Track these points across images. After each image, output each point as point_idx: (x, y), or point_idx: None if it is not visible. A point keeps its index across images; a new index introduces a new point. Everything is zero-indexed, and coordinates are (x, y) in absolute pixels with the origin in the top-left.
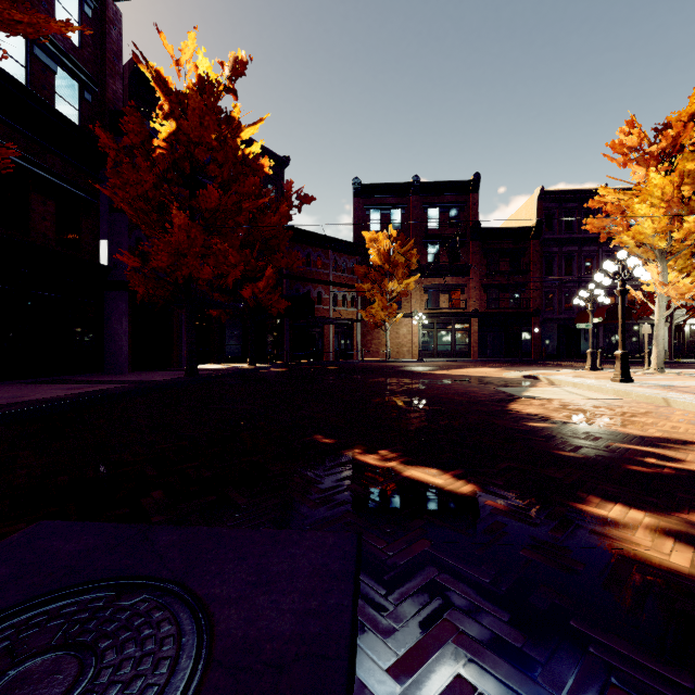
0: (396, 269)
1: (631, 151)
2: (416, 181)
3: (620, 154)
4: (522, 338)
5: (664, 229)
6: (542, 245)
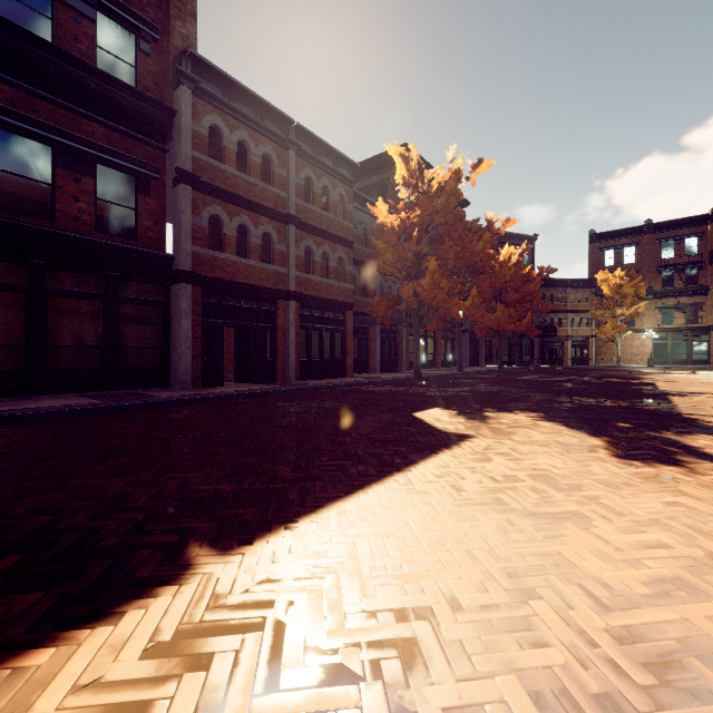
0: (626, 298)
1: None
2: (648, 224)
3: None
4: None
5: None
6: None
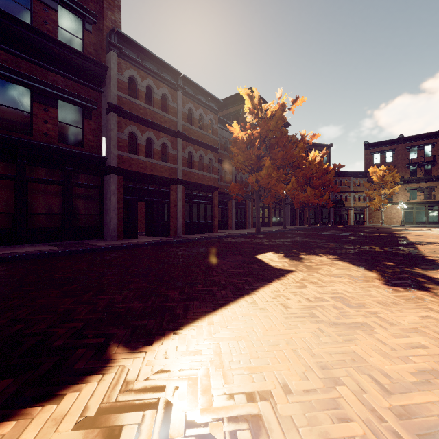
0: (387, 183)
1: None
2: (401, 137)
3: None
4: None
5: None
6: None
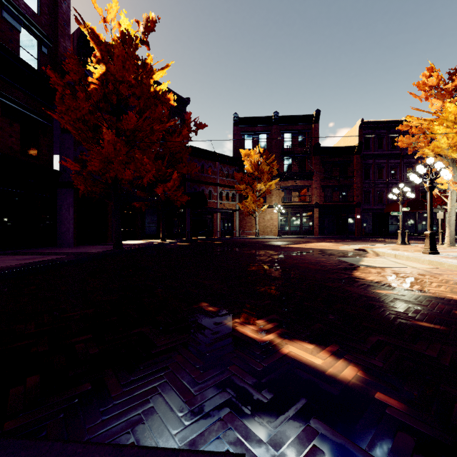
0: (263, 175)
1: (431, 89)
2: (276, 115)
3: (423, 91)
4: (349, 222)
5: (455, 144)
6: (362, 159)
